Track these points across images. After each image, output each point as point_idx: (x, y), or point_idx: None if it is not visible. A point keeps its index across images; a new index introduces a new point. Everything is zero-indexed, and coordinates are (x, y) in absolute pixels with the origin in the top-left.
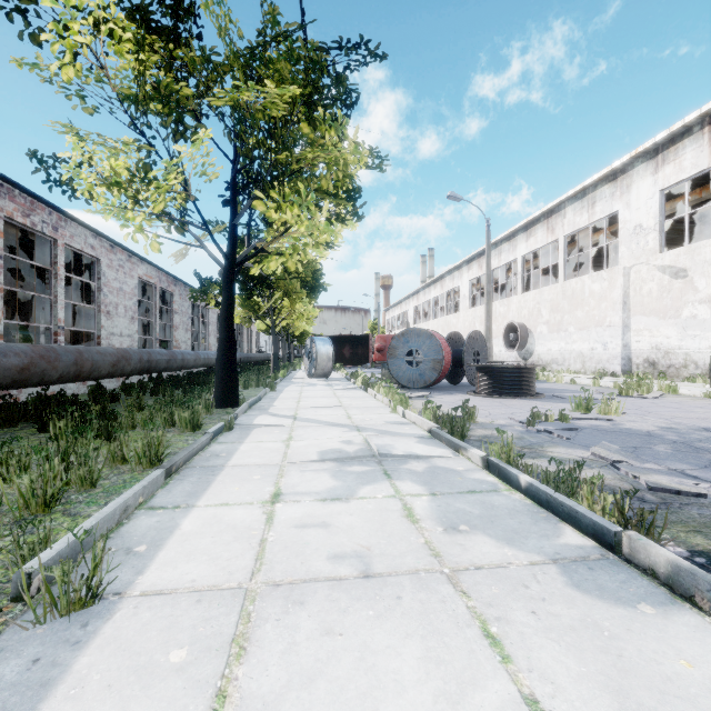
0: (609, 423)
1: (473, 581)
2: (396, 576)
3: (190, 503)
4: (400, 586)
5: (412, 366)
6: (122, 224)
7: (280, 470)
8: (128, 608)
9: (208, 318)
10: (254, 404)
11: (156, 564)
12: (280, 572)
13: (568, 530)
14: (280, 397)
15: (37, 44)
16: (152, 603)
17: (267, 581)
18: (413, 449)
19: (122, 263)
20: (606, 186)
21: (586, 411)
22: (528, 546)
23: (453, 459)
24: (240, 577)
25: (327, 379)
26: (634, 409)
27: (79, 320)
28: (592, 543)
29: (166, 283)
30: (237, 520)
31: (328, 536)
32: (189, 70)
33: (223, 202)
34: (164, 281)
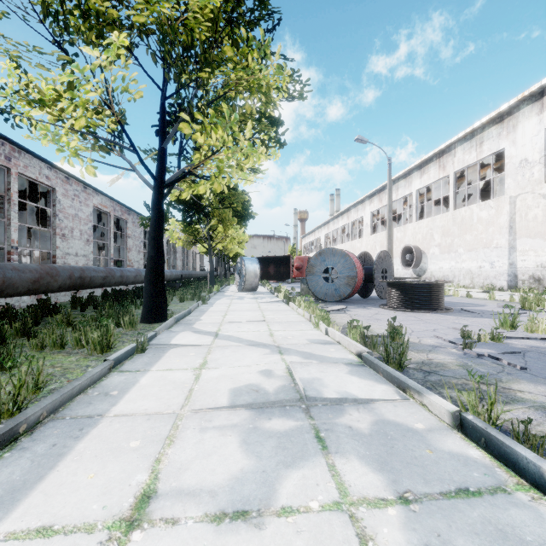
0: None
1: None
2: None
3: None
4: None
5: (328, 281)
6: (58, 149)
7: (173, 427)
8: None
9: None
10: (183, 318)
11: None
12: None
13: None
14: (209, 310)
15: None
16: None
17: None
18: (347, 386)
19: (78, 193)
20: (493, 127)
21: (511, 328)
22: None
23: (402, 404)
24: None
25: (254, 292)
26: None
27: None
28: None
29: (119, 212)
30: None
31: None
32: None
33: (156, 132)
34: (118, 210)
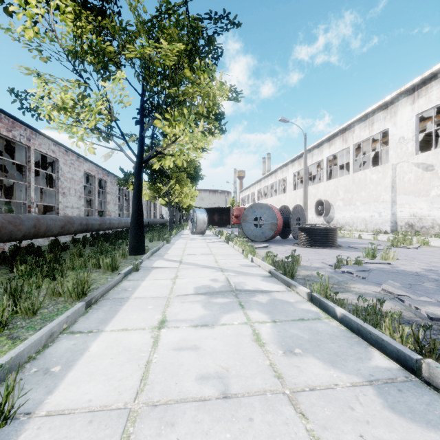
0: (389, 266)
1: (309, 402)
2: (248, 396)
3: (100, 329)
4: (251, 407)
5: (257, 227)
6: (70, 136)
7: (167, 301)
8: (32, 429)
9: (129, 196)
10: (155, 252)
11: (64, 384)
12: (158, 392)
13: (376, 353)
14: (172, 247)
15: (9, 15)
16: (53, 424)
17: (147, 401)
18: (259, 285)
19: (73, 162)
20: (380, 112)
21: (372, 258)
22: (348, 368)
23: (287, 293)
24: (127, 397)
25: (203, 235)
26: (403, 256)
27: (49, 198)
28: (396, 366)
29: (101, 175)
30: (131, 343)
31: (197, 358)
32: (112, 35)
33: (136, 122)
34: (101, 173)
